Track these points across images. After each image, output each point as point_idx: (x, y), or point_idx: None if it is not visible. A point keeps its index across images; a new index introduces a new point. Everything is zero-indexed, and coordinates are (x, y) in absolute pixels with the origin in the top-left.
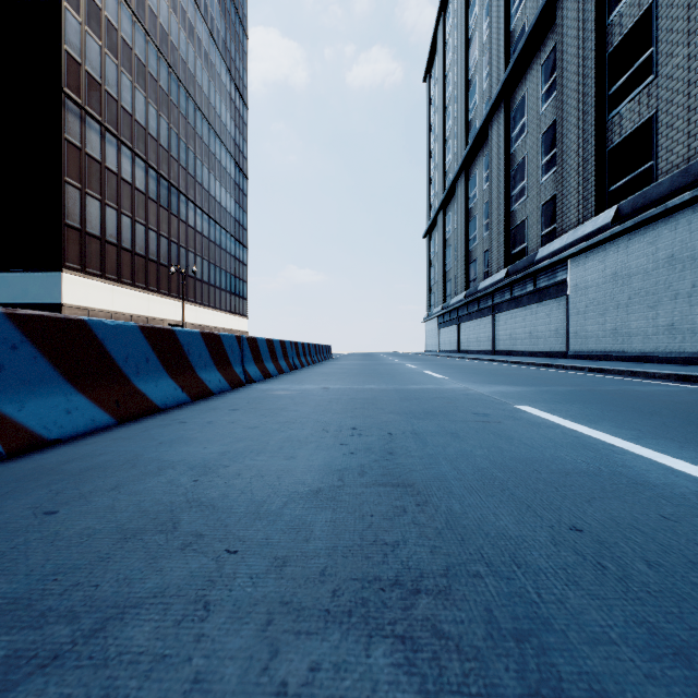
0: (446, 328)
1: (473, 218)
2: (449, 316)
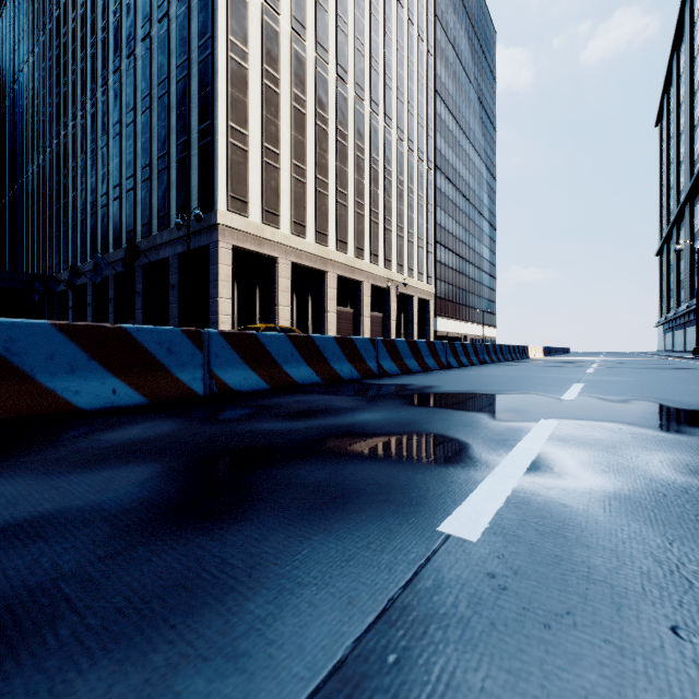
0: (667, 334)
1: (681, 260)
2: (668, 325)
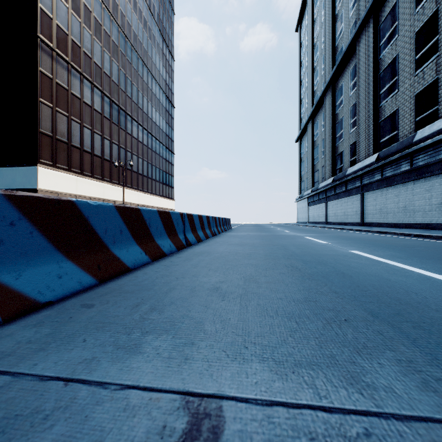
0: (315, 206)
1: (340, 120)
2: (318, 197)
